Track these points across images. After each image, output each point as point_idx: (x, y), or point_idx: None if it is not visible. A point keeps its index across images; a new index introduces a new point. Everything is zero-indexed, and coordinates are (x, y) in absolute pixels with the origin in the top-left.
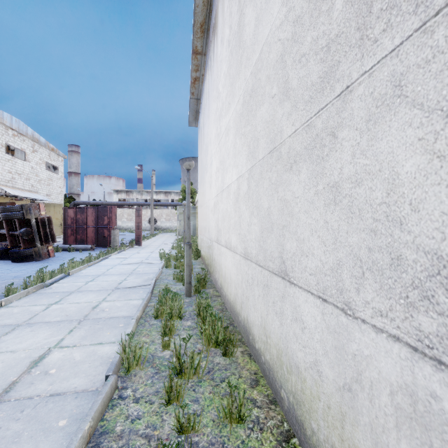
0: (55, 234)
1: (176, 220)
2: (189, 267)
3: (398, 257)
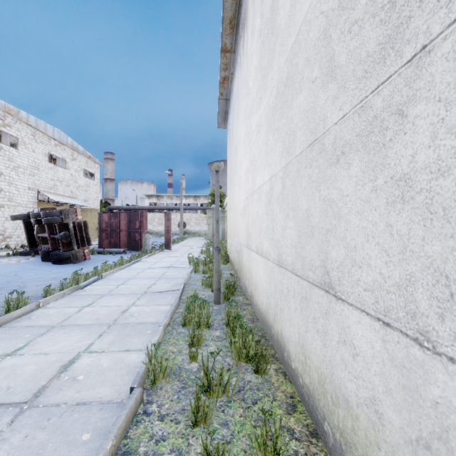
0: (92, 238)
1: (205, 224)
2: (218, 273)
3: None
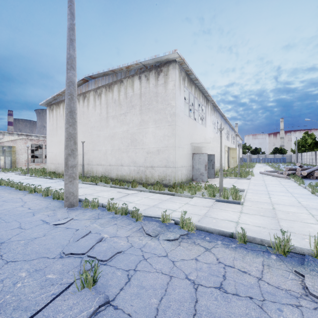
0: None
1: None
2: (84, 172)
3: (133, 161)
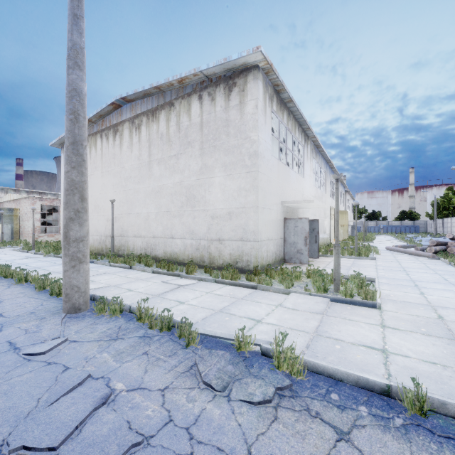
0: None
1: None
2: (114, 247)
3: (190, 231)
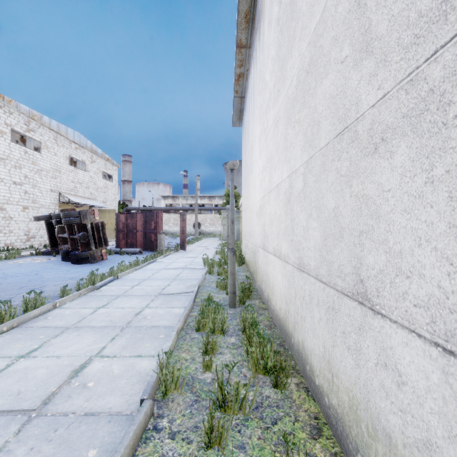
0: (110, 238)
1: (220, 224)
2: (233, 276)
3: None
